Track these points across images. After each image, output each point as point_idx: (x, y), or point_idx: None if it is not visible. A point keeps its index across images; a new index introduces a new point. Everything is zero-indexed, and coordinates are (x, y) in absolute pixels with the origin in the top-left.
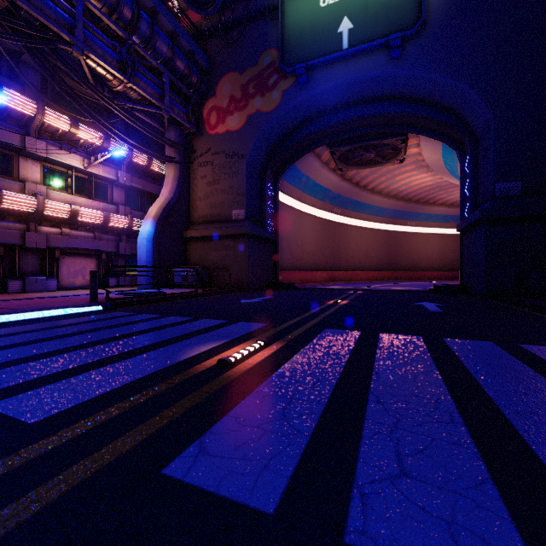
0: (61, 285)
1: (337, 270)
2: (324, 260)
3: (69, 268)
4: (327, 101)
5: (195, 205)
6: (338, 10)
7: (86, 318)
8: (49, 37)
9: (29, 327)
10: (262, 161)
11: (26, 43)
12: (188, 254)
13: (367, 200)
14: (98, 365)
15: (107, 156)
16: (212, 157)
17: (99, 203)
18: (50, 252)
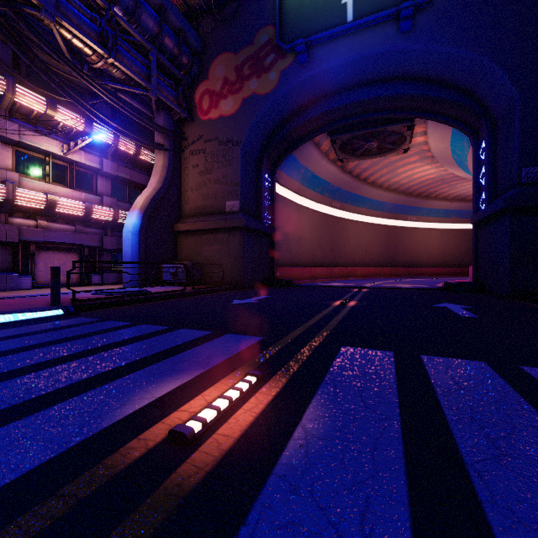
0: (38, 282)
1: (336, 266)
2: (323, 256)
3: (47, 264)
4: (328, 82)
5: (187, 196)
6: None
7: (32, 327)
8: None
9: None
10: (258, 149)
11: None
12: (179, 249)
13: (367, 193)
14: None
15: (88, 141)
16: (204, 144)
17: (81, 193)
18: (24, 246)
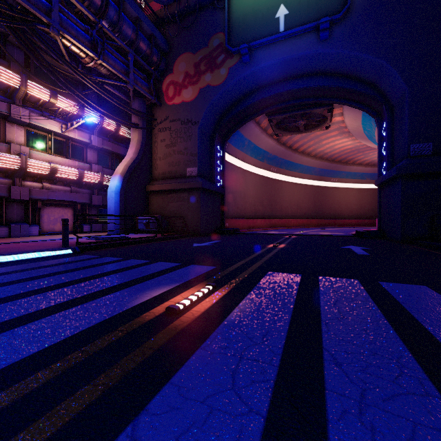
0: (43, 231)
1: (273, 218)
2: (263, 210)
3: (49, 216)
4: (266, 76)
5: (156, 164)
6: None
7: (55, 261)
8: (29, 19)
9: (0, 270)
10: (211, 127)
11: (9, 24)
12: (150, 205)
13: (298, 160)
14: (48, 313)
15: (81, 122)
16: (169, 124)
17: (75, 162)
18: (33, 203)
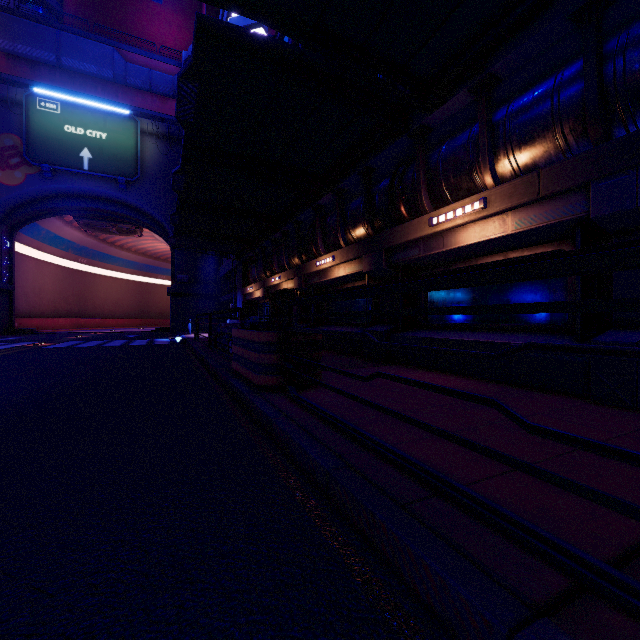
0: None
1: (83, 318)
2: (68, 308)
3: None
4: (71, 192)
5: None
6: (80, 141)
7: None
8: None
9: None
10: None
11: None
12: None
13: (116, 253)
14: None
15: None
16: None
17: None
18: None
